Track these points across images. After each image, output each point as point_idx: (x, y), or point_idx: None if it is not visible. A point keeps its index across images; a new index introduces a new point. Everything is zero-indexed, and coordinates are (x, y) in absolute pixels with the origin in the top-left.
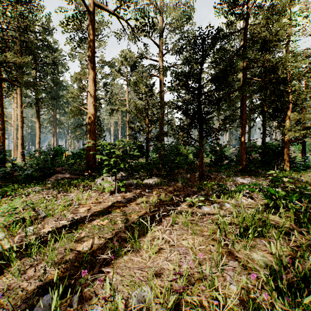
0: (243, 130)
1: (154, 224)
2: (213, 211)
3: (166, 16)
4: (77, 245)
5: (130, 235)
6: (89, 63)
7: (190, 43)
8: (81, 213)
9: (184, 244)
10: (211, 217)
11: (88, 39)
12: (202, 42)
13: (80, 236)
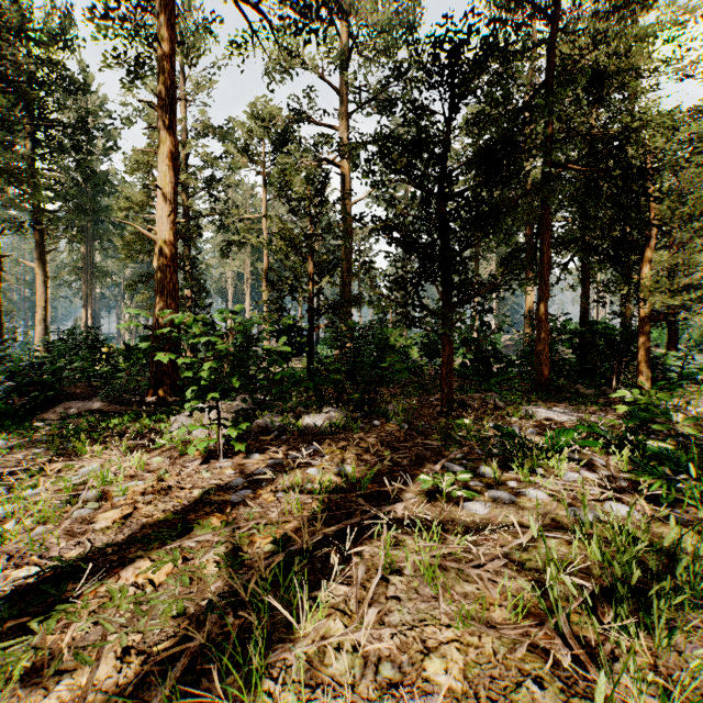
0: (543, 292)
1: (325, 575)
2: (499, 516)
3: (357, 22)
4: (29, 699)
5: (242, 632)
6: (161, 115)
7: (420, 64)
8: (100, 531)
9: (435, 677)
10: (498, 540)
11: (157, 53)
12: (454, 56)
13: (58, 646)
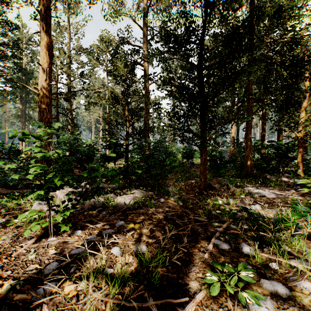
0: (249, 125)
1: None
2: None
3: None
4: None
5: None
6: (41, 24)
7: None
8: None
9: None
10: None
11: None
12: None
13: None
